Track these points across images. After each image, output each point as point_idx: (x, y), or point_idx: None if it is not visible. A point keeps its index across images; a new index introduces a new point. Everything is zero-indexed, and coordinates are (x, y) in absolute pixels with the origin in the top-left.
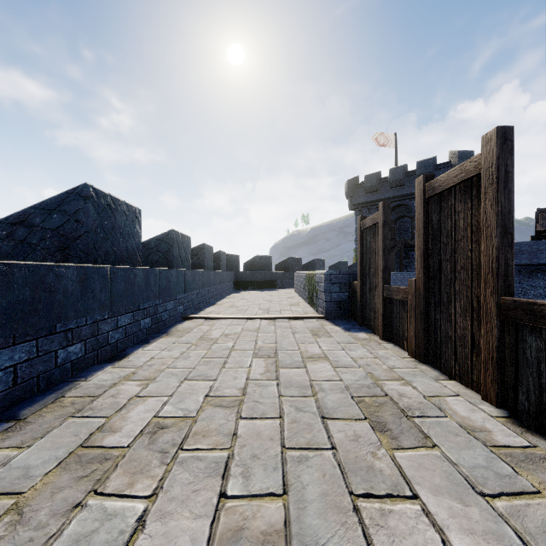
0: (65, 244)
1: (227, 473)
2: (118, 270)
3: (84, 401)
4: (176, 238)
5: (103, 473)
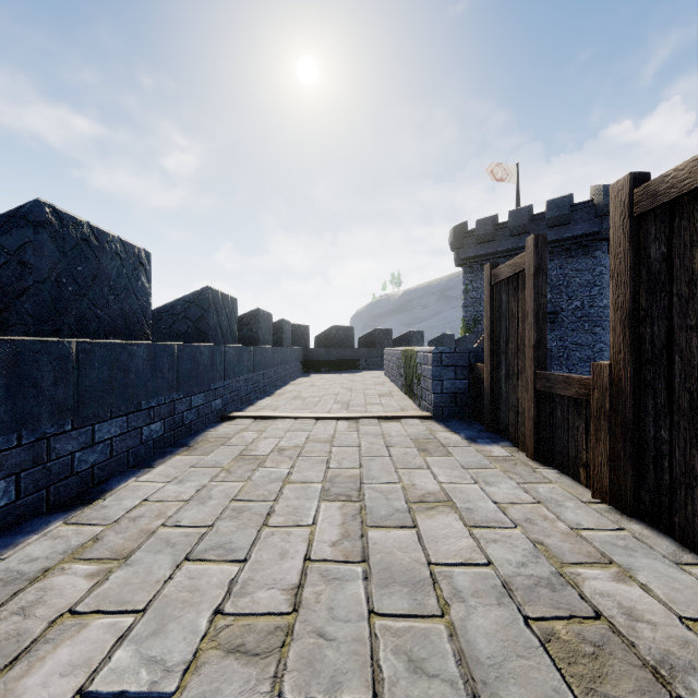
0: (1, 302)
1: None
2: (94, 347)
3: None
4: (213, 299)
5: None
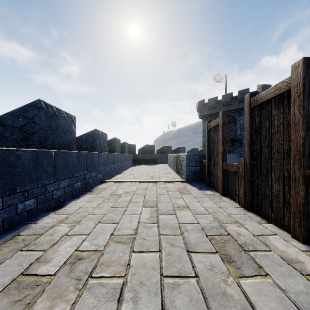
0: (26, 137)
1: (122, 296)
2: (59, 153)
3: (32, 238)
4: (97, 134)
5: (34, 296)
